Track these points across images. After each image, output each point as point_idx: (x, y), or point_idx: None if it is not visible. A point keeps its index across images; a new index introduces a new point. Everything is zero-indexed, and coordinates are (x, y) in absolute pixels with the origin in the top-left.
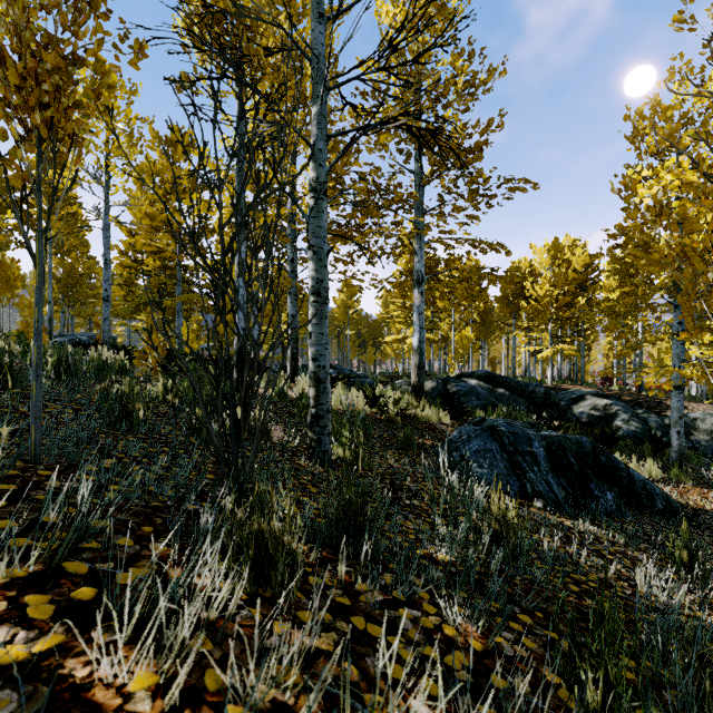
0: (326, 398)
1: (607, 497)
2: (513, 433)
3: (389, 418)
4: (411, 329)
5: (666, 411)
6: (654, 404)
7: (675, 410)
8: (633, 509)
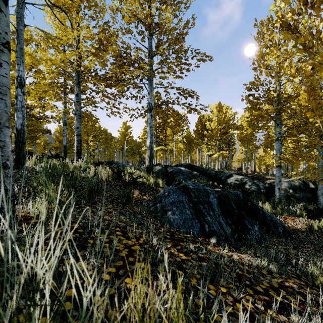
0: None
1: (255, 229)
2: (197, 189)
3: (125, 184)
4: (155, 145)
5: (266, 181)
6: (261, 178)
7: (277, 177)
8: (266, 234)
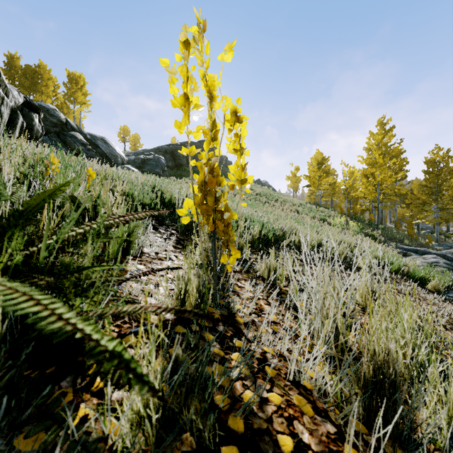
0: None
1: None
2: None
3: None
4: None
5: None
6: None
7: None
8: None
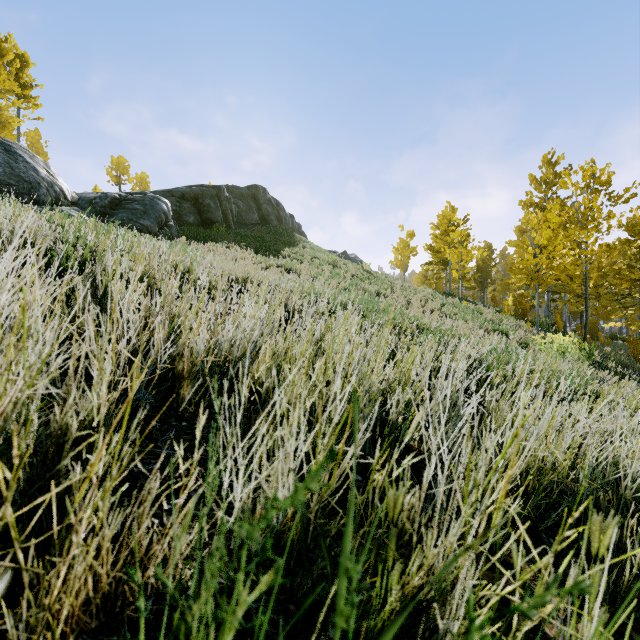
0: None
1: None
2: None
3: None
4: None
5: None
6: None
7: None
8: None
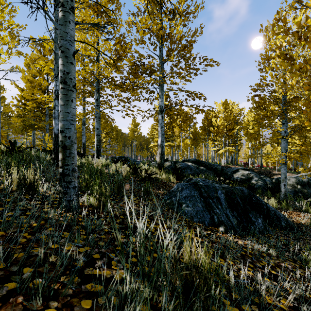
0: (72, 160)
1: (259, 221)
2: (206, 186)
3: (141, 179)
4: None
5: (273, 176)
6: (268, 173)
7: (283, 174)
8: (270, 226)
